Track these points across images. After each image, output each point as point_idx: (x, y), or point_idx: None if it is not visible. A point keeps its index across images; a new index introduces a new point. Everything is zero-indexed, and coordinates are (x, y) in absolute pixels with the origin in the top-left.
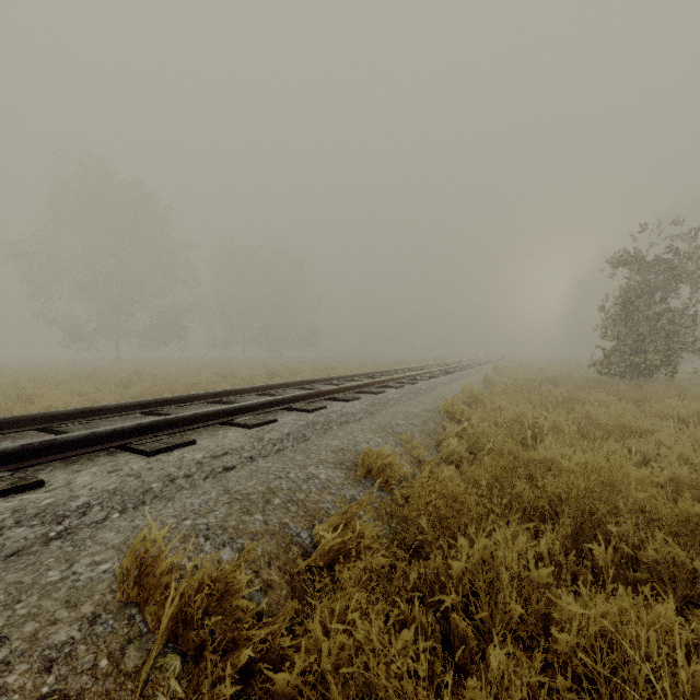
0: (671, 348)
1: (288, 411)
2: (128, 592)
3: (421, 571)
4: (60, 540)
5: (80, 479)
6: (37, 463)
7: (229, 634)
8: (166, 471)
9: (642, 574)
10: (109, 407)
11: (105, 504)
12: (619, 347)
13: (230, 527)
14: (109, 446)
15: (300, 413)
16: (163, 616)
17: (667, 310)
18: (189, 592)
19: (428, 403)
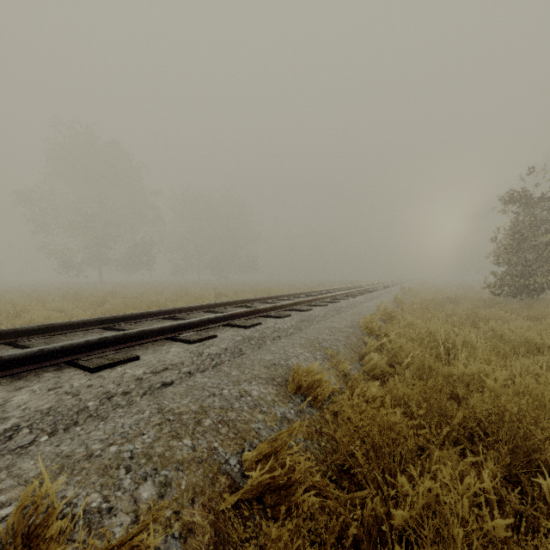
0: None
1: (227, 327)
2: None
3: (357, 513)
4: None
5: (16, 398)
6: None
7: None
8: (105, 389)
9: None
10: (71, 323)
11: (34, 426)
12: (511, 272)
13: (155, 455)
14: (57, 362)
15: (238, 329)
16: None
17: None
18: None
19: (349, 319)
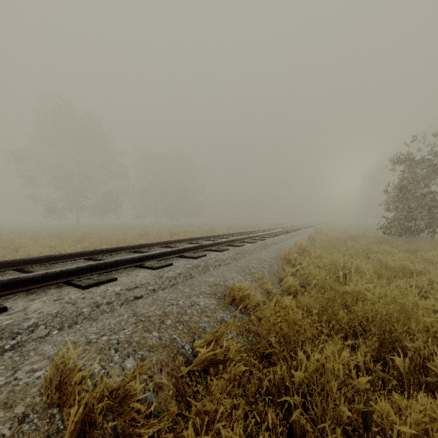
0: (431, 217)
1: (180, 258)
2: (51, 396)
3: (271, 377)
4: (12, 351)
5: (33, 306)
6: (6, 294)
7: (125, 430)
8: (94, 300)
9: (431, 378)
10: (63, 255)
11: (48, 324)
12: (397, 216)
13: (134, 342)
14: (57, 282)
15: (188, 259)
16: (70, 422)
17: (429, 192)
18: (93, 400)
19: (272, 252)
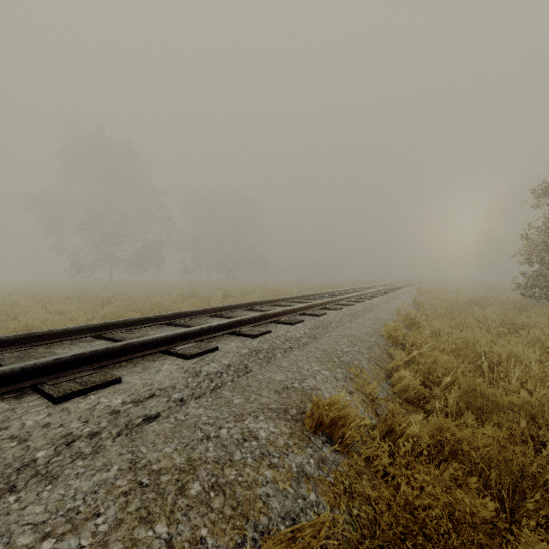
0: None
1: (232, 336)
2: None
3: None
4: None
5: None
6: None
7: None
8: (65, 429)
9: None
10: (55, 332)
11: None
12: (544, 272)
13: None
14: (15, 388)
15: (243, 339)
16: None
17: None
18: None
19: (368, 325)
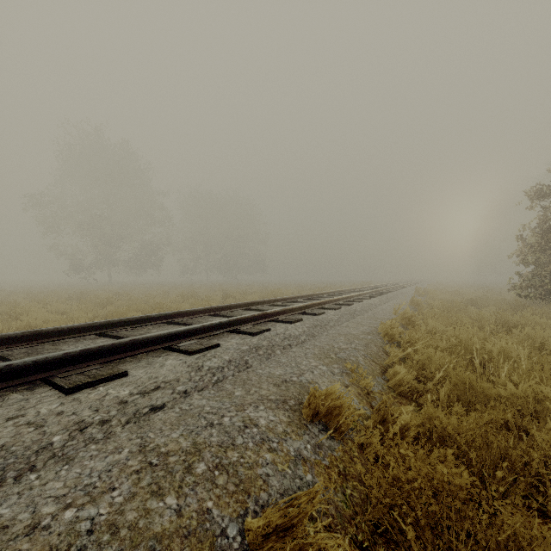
0: None
1: (232, 334)
2: None
3: None
4: None
5: None
6: None
7: None
8: (77, 417)
9: None
10: (60, 329)
11: None
12: (539, 272)
13: (124, 526)
14: (27, 380)
15: (244, 337)
16: None
17: None
18: None
19: (365, 324)
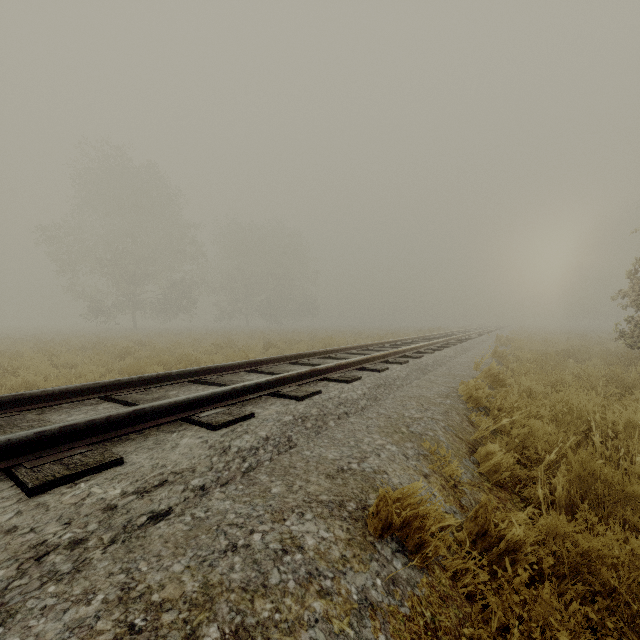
0: None
1: (272, 398)
2: None
3: None
4: None
5: None
6: None
7: None
8: (36, 536)
9: None
10: (50, 393)
11: None
12: None
13: None
14: None
15: (287, 402)
16: None
17: None
18: None
19: (440, 383)
